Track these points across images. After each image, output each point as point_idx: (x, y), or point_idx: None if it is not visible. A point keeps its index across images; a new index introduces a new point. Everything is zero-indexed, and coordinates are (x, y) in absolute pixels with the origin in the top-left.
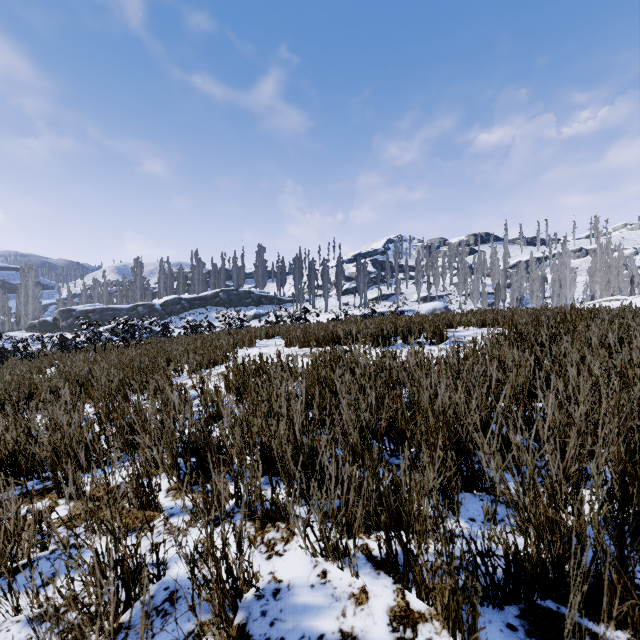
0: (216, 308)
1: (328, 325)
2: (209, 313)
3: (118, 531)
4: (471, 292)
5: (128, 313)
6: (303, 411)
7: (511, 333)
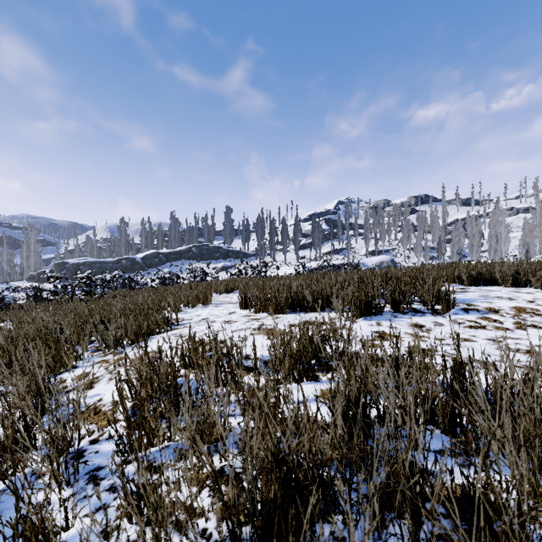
0: (189, 261)
1: (290, 283)
2: (183, 265)
3: None
4: (415, 246)
5: (113, 266)
6: None
7: None
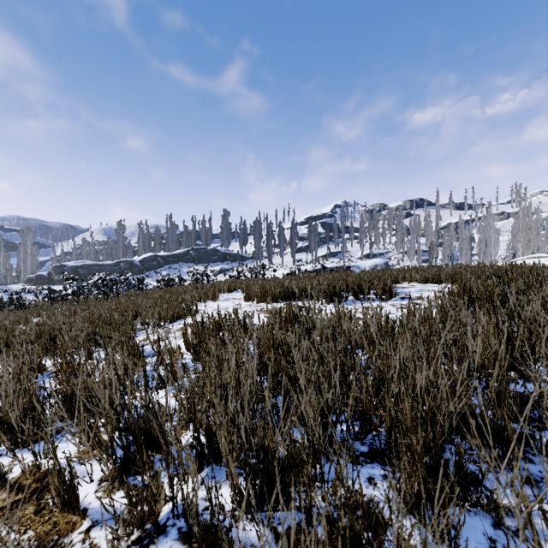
0: (187, 264)
1: (284, 281)
2: (181, 268)
3: (28, 547)
4: (408, 250)
5: (112, 268)
6: (254, 393)
7: (461, 291)
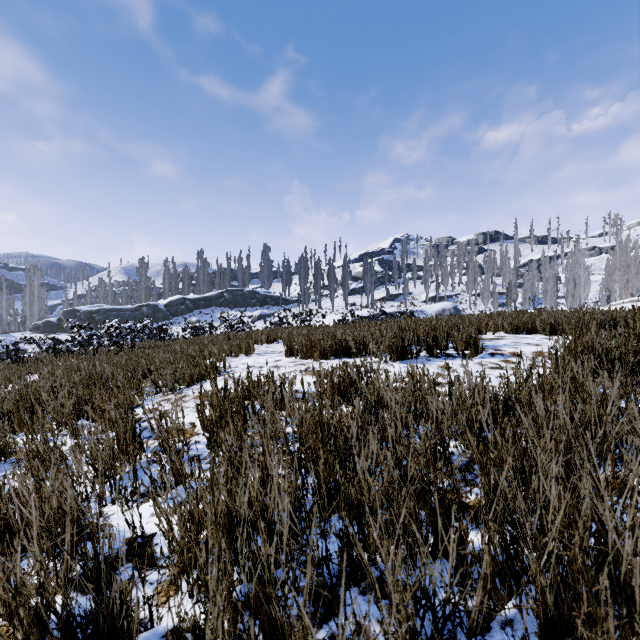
0: (221, 308)
1: (335, 331)
2: (214, 314)
3: None
4: (481, 292)
5: (132, 314)
6: (286, 565)
7: (578, 347)
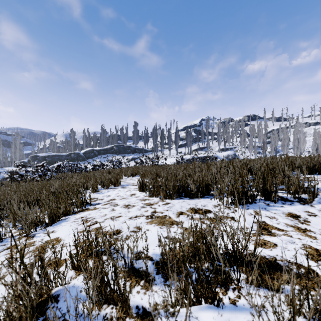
0: (112, 155)
1: (176, 172)
2: (108, 157)
3: None
4: (248, 146)
5: (66, 157)
6: None
7: None
